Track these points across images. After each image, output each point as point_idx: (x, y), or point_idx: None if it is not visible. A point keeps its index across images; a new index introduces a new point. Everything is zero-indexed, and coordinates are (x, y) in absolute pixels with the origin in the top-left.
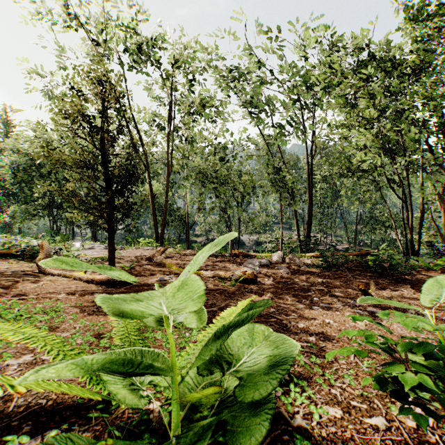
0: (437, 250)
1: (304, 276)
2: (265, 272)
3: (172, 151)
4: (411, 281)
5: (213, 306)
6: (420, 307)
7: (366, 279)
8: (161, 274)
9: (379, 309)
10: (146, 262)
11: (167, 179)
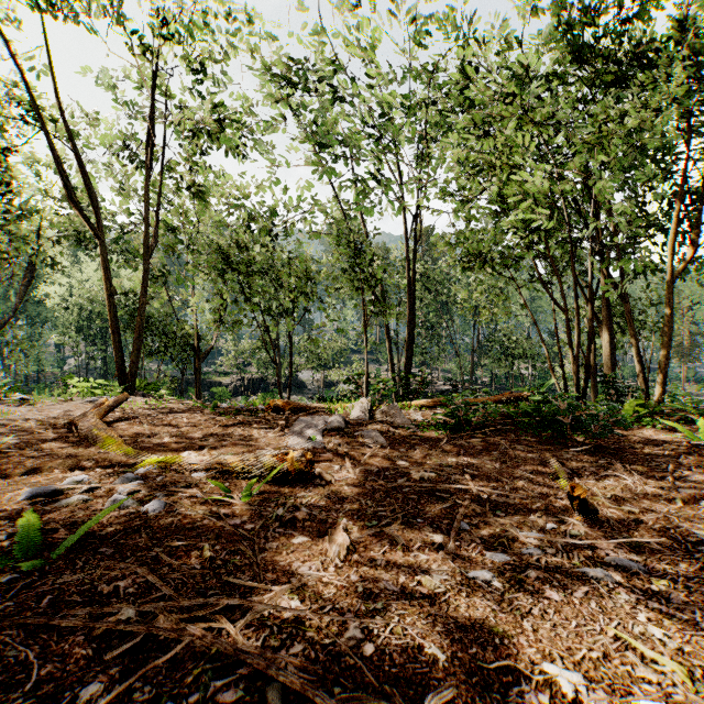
0: (615, 389)
1: (417, 452)
2: (336, 447)
3: (158, 208)
4: (613, 450)
5: (87, 668)
6: (697, 528)
7: (536, 451)
8: (67, 468)
9: (630, 551)
10: (55, 434)
11: (144, 258)
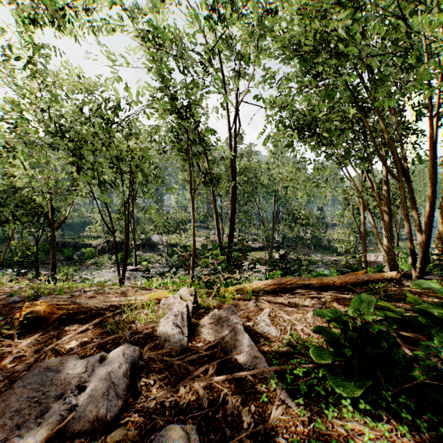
0: None
1: None
2: None
3: None
4: None
5: None
6: None
7: None
8: None
9: None
10: None
11: None
